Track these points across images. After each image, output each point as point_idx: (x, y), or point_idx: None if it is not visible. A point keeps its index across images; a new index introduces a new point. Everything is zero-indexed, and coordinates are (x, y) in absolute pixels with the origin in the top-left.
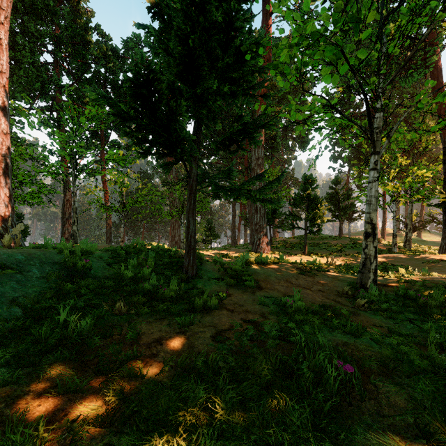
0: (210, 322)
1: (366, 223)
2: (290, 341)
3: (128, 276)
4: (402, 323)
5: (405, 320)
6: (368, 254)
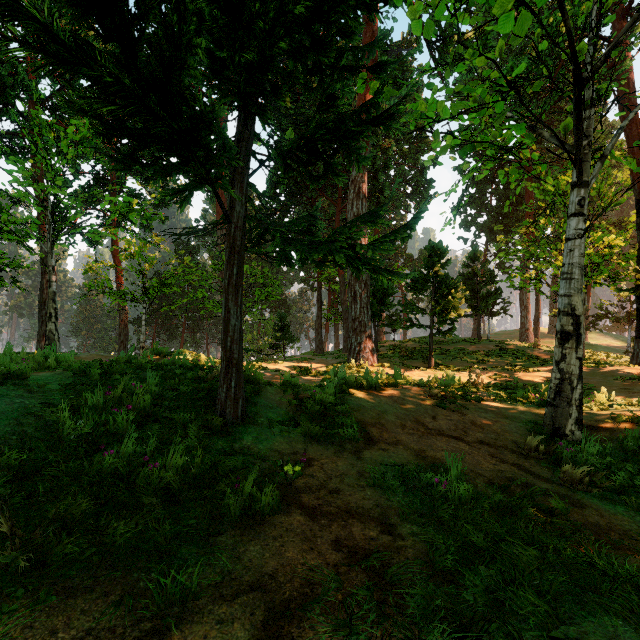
0: (255, 568)
1: (562, 314)
2: None
3: (73, 433)
4: None
5: None
6: (566, 371)
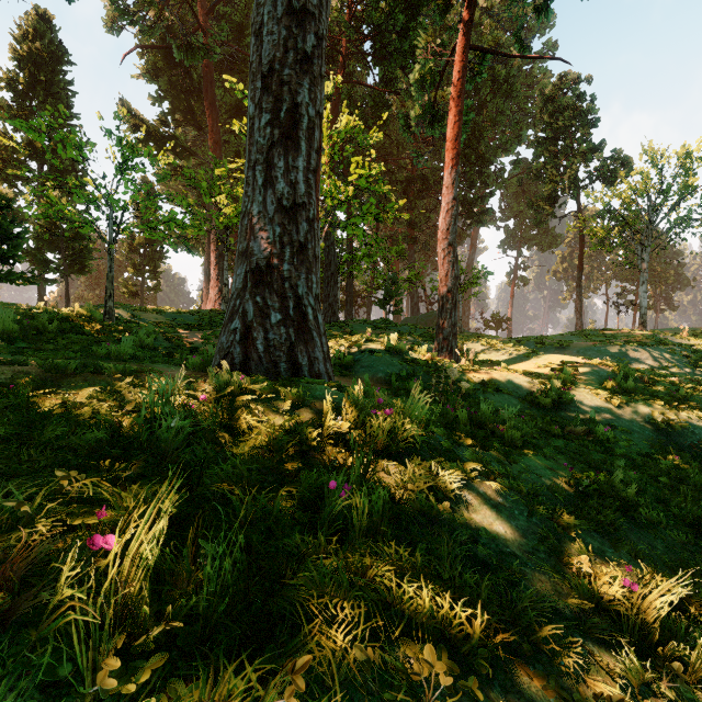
0: None
1: None
2: None
3: None
4: None
5: None
6: None
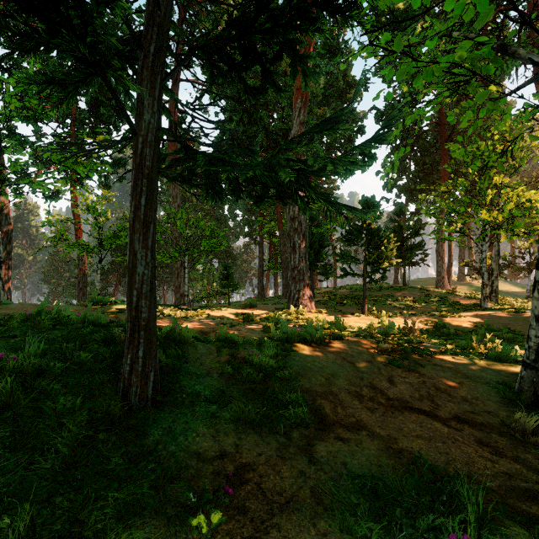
0: None
1: None
2: None
3: None
4: None
5: None
6: None
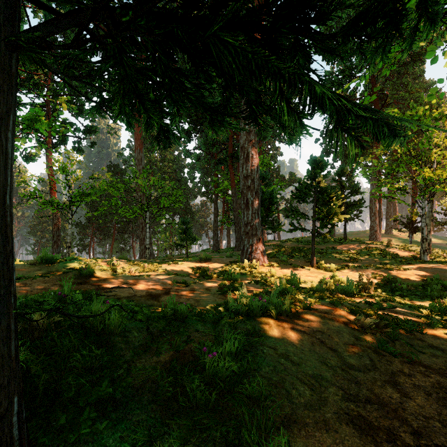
0: None
1: None
2: None
3: None
4: None
5: None
6: None
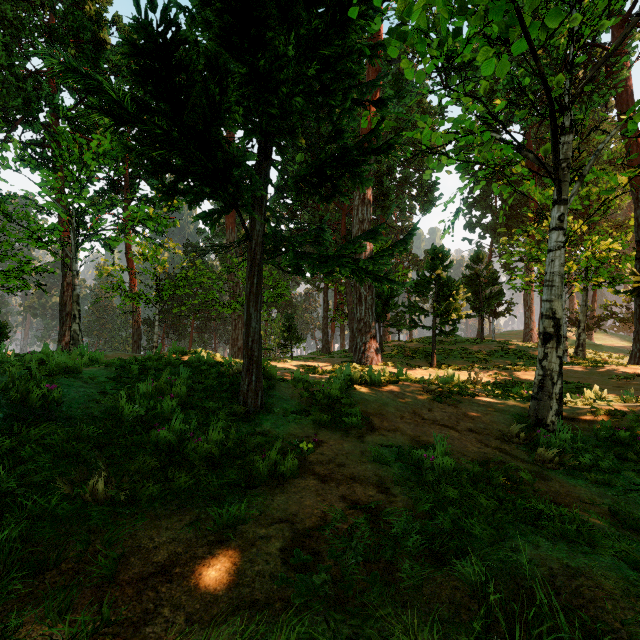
0: (282, 509)
1: (544, 317)
2: (448, 563)
3: (132, 414)
4: (627, 495)
5: (628, 487)
6: (548, 368)
